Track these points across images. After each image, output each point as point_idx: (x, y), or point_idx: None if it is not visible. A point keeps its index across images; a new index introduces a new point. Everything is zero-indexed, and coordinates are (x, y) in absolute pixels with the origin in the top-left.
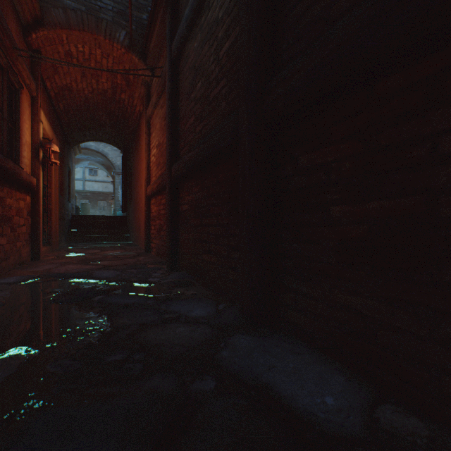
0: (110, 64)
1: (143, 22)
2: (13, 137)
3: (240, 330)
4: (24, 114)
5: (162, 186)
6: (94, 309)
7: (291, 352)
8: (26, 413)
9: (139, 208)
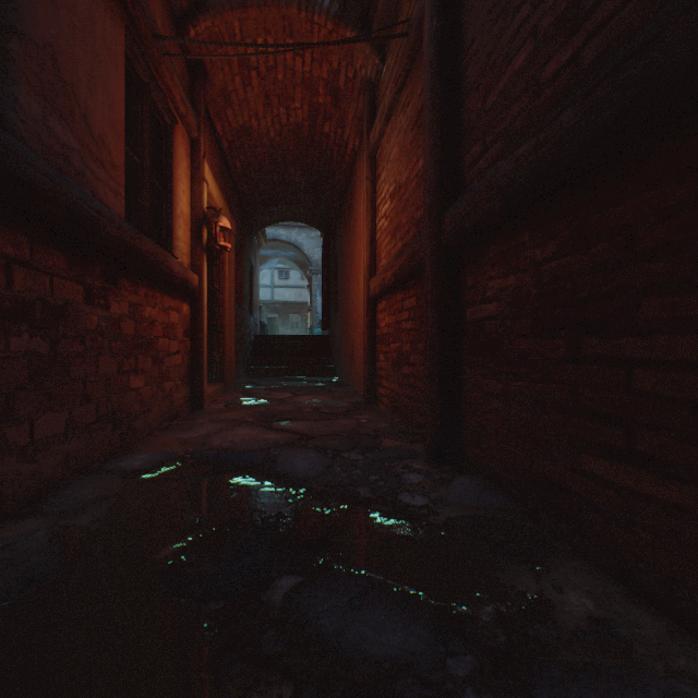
0: (307, 66)
1: None
2: (162, 206)
3: None
4: (178, 167)
5: (409, 269)
6: (266, 680)
7: None
8: None
9: (352, 321)
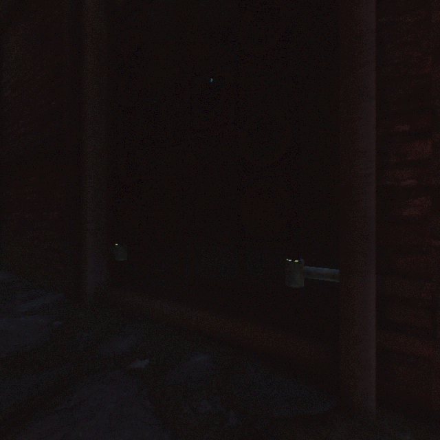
0: None
1: None
2: None
3: None
4: None
5: None
6: None
7: None
8: None
9: None
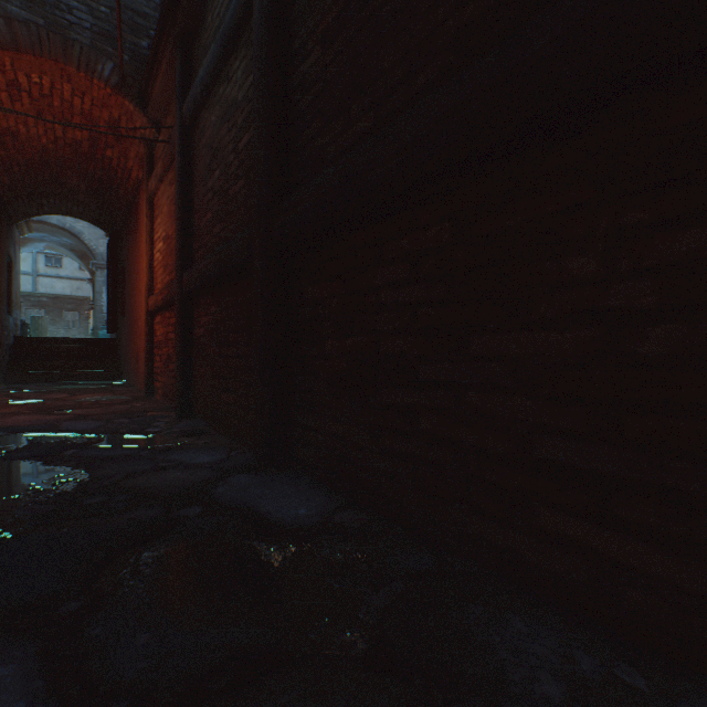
0: (88, 106)
1: (142, 51)
2: None
3: (246, 471)
4: None
5: (170, 299)
6: (67, 463)
7: (290, 484)
8: (1, 540)
9: (138, 327)
